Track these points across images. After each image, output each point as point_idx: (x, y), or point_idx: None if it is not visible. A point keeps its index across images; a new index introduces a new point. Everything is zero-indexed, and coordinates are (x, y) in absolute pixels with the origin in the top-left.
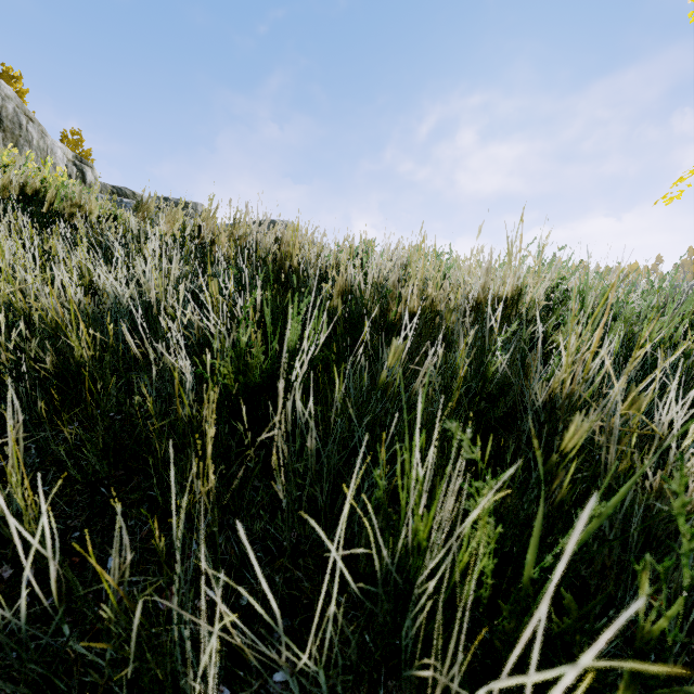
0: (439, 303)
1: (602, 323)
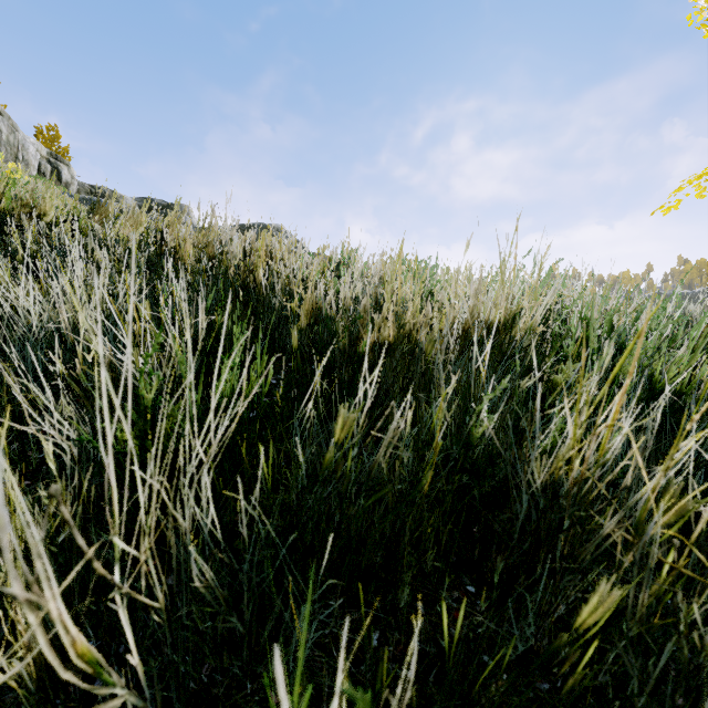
0: None
1: (625, 387)
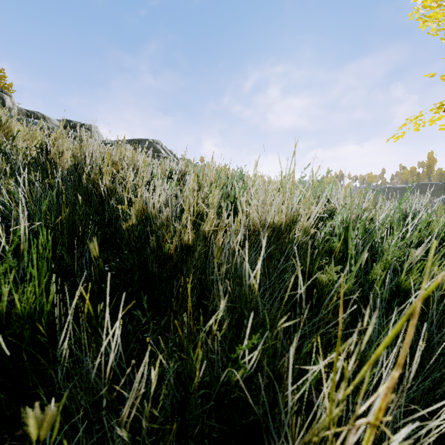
0: None
1: (392, 378)
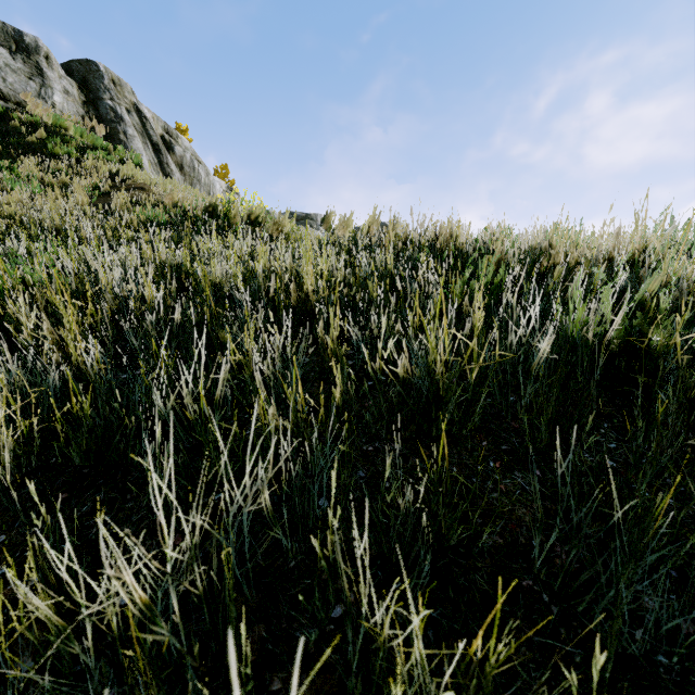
0: (576, 266)
1: (683, 246)
